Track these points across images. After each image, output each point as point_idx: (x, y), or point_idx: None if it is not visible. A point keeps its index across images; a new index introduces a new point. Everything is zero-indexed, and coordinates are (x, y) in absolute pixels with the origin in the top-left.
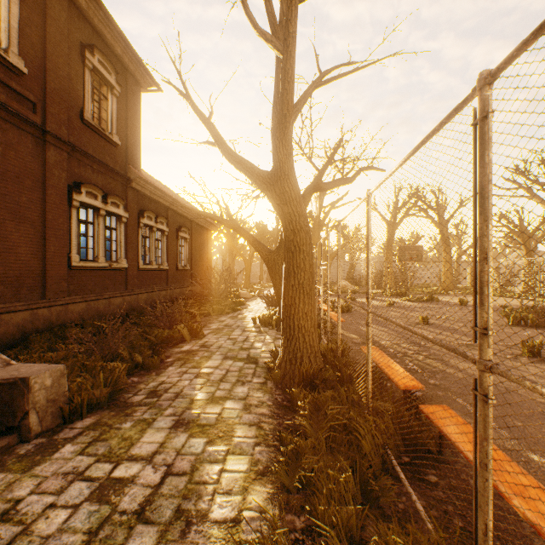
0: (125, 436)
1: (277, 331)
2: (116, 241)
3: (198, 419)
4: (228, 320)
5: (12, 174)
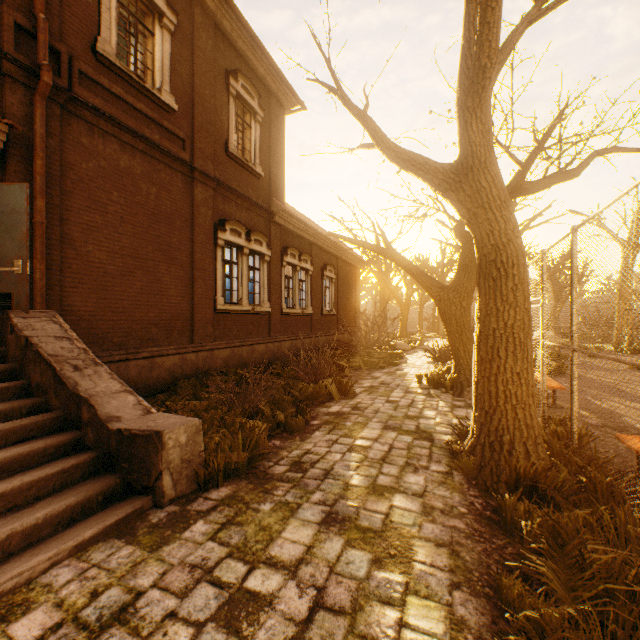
0: (263, 523)
1: (453, 396)
2: (259, 282)
3: (357, 517)
4: (384, 377)
5: (164, 216)
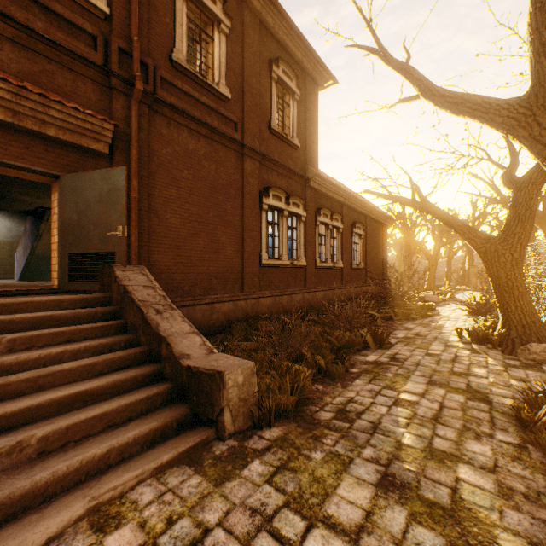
0: (316, 474)
1: (502, 353)
2: (296, 240)
3: (417, 485)
4: (418, 328)
5: (221, 187)
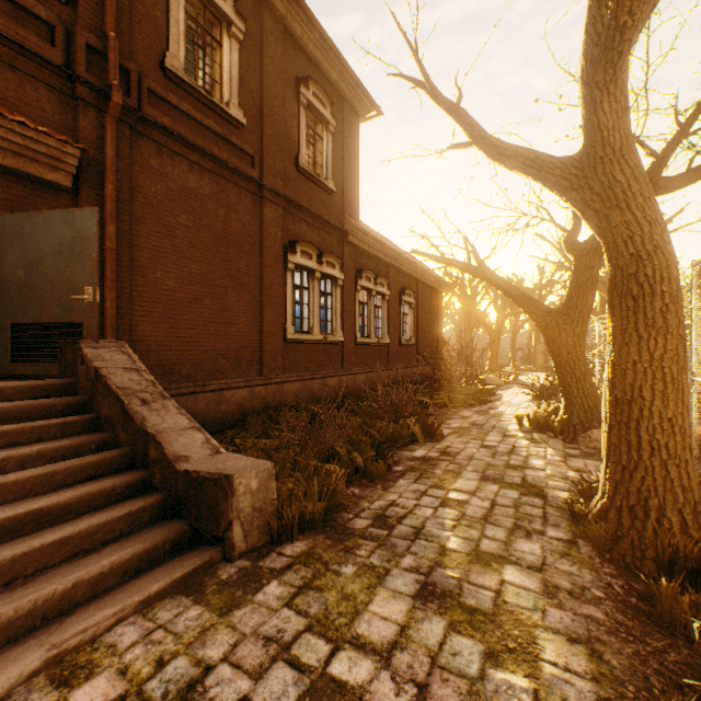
0: (346, 591)
1: (563, 442)
2: (331, 309)
3: (459, 592)
4: (475, 416)
5: (232, 238)
